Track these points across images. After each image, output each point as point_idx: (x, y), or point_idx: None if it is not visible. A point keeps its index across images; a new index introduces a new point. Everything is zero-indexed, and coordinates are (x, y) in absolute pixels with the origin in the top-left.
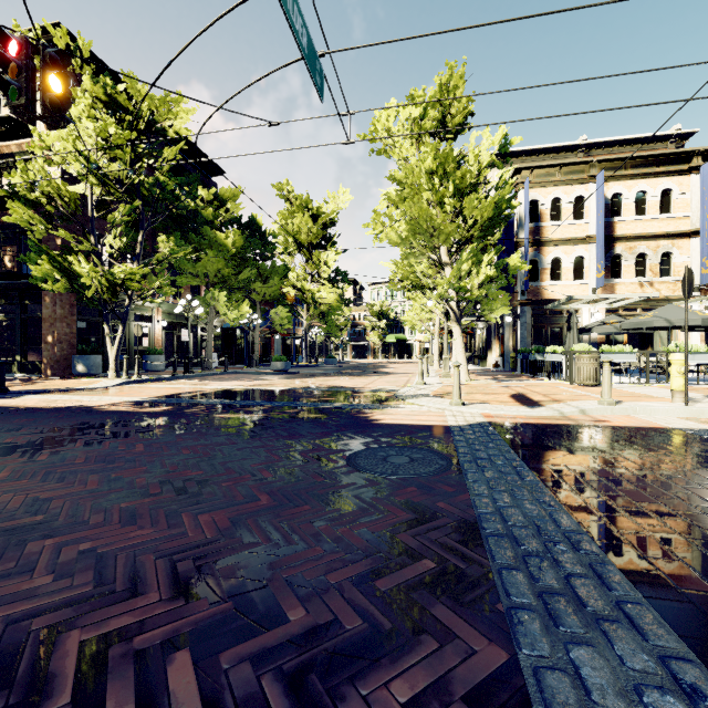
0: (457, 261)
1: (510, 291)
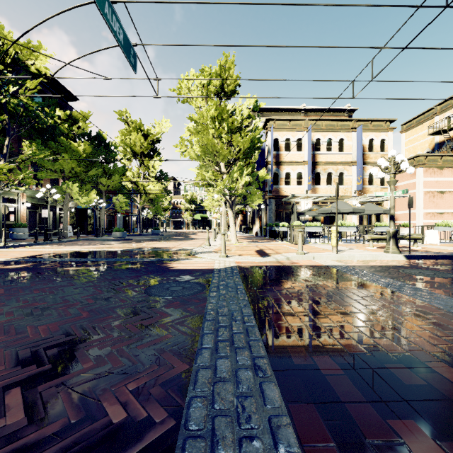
0: (231, 171)
1: (263, 190)
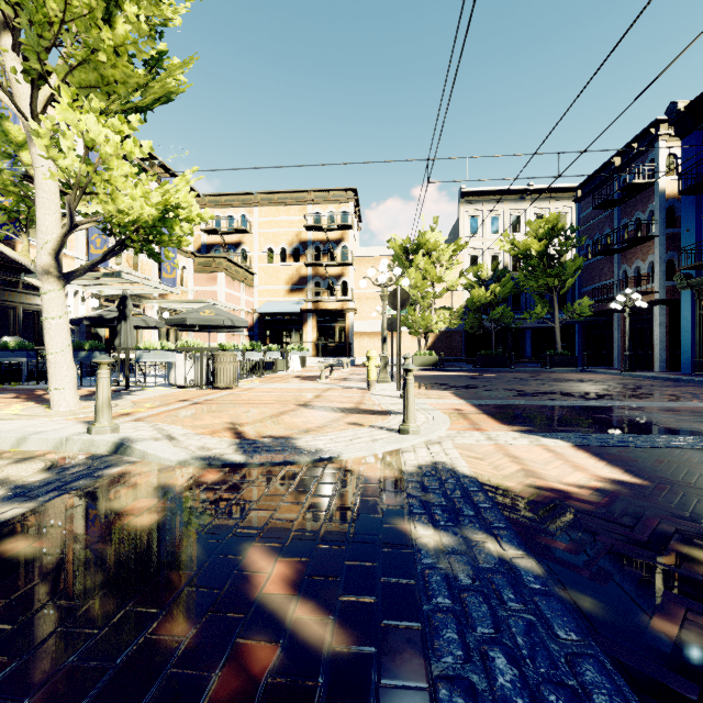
0: None
1: None
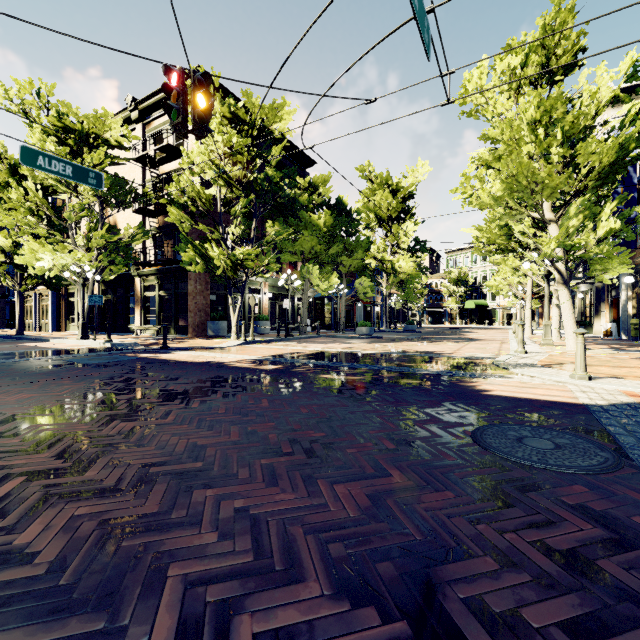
0: (562, 217)
1: (631, 247)
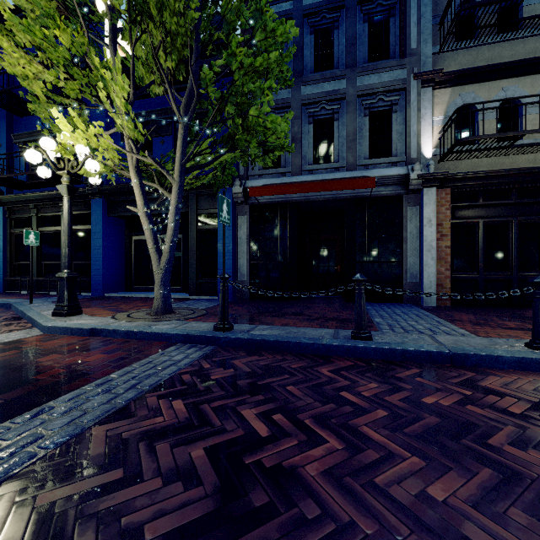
0: None
1: None
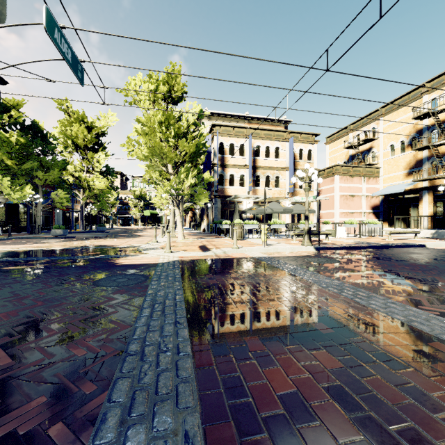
0: (179, 172)
1: (210, 190)
